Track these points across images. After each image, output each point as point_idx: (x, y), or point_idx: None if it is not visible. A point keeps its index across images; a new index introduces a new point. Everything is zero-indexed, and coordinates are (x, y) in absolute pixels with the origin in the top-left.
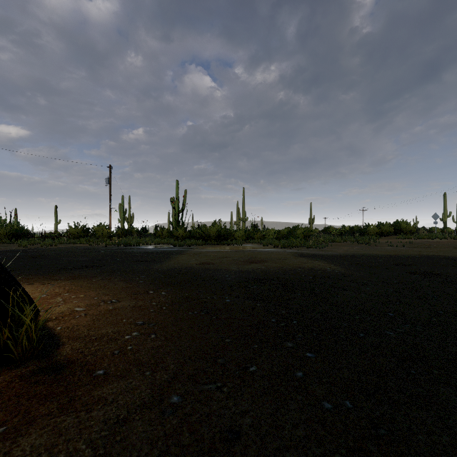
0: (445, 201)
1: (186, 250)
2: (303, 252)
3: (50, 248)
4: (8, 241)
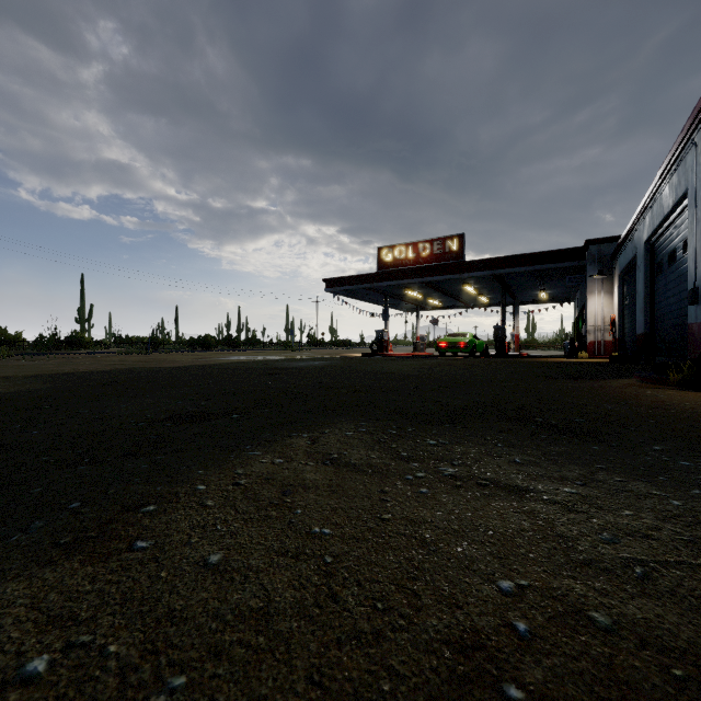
0: None
1: None
2: None
3: None
4: None
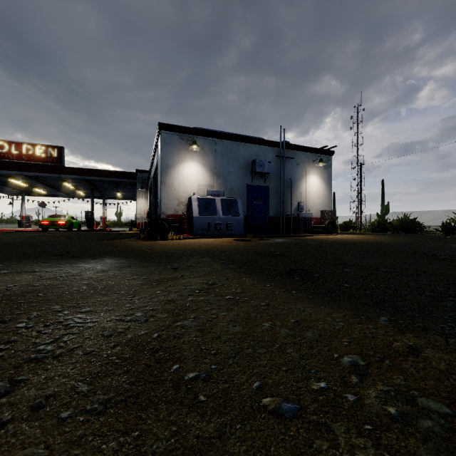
0: None
1: None
2: None
3: None
4: None
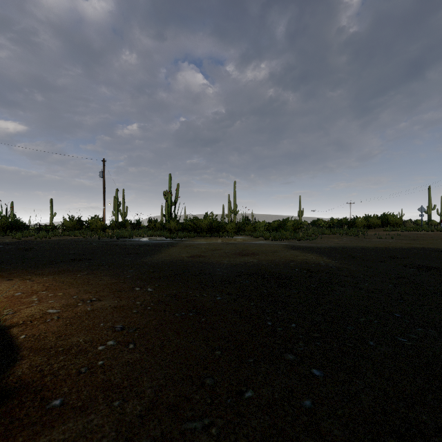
0: (429, 195)
1: (177, 242)
2: (294, 244)
3: (43, 240)
4: (3, 234)
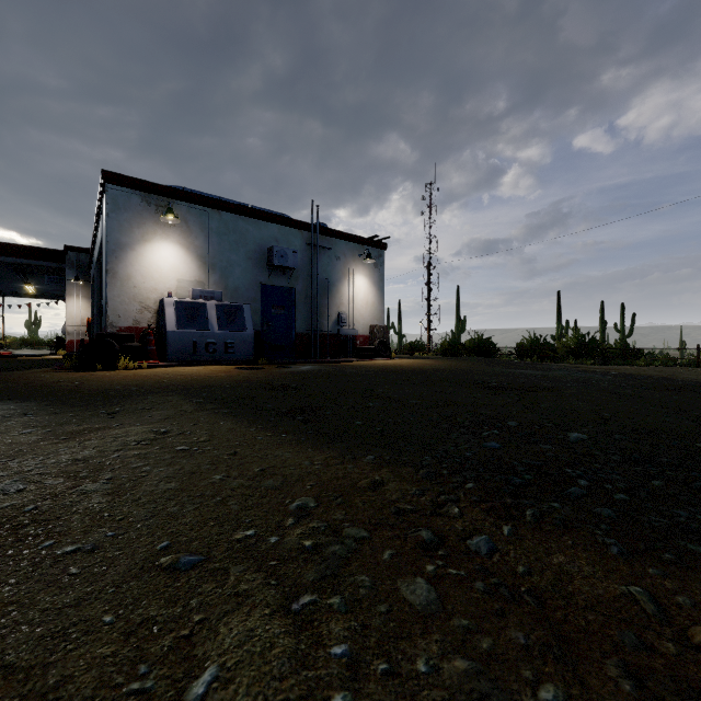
0: None
1: None
2: None
3: None
4: None
